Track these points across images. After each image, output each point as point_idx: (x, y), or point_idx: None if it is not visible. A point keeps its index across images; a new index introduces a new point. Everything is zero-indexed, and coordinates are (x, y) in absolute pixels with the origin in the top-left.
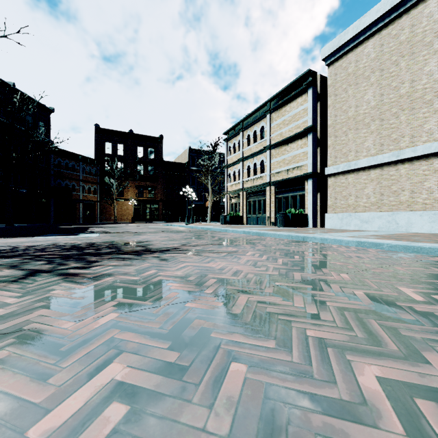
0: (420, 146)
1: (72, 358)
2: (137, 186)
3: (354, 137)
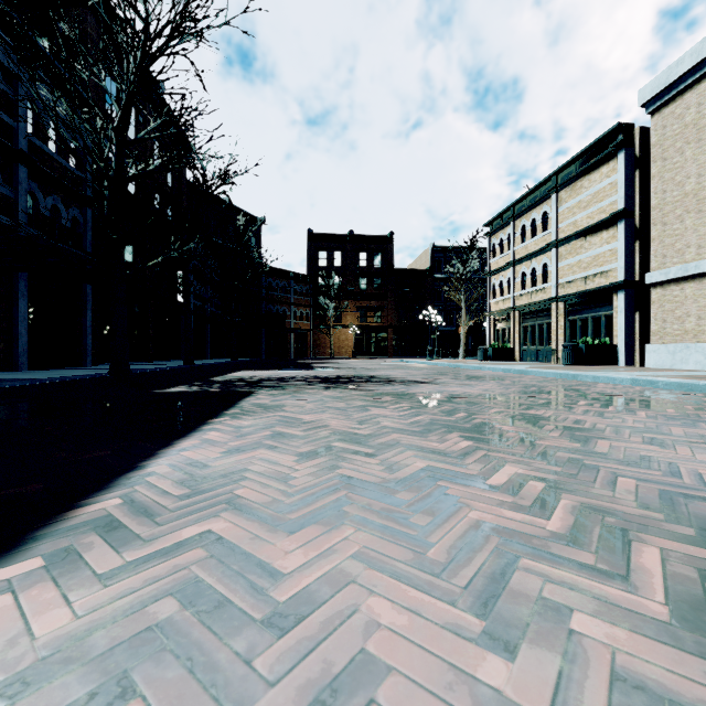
0: None
1: (386, 403)
2: (359, 307)
3: (694, 224)
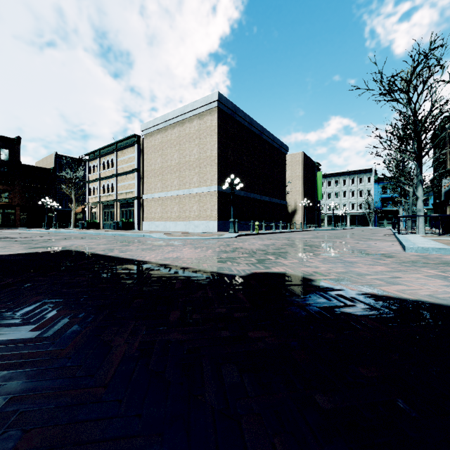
0: (172, 191)
1: None
2: None
3: (154, 180)
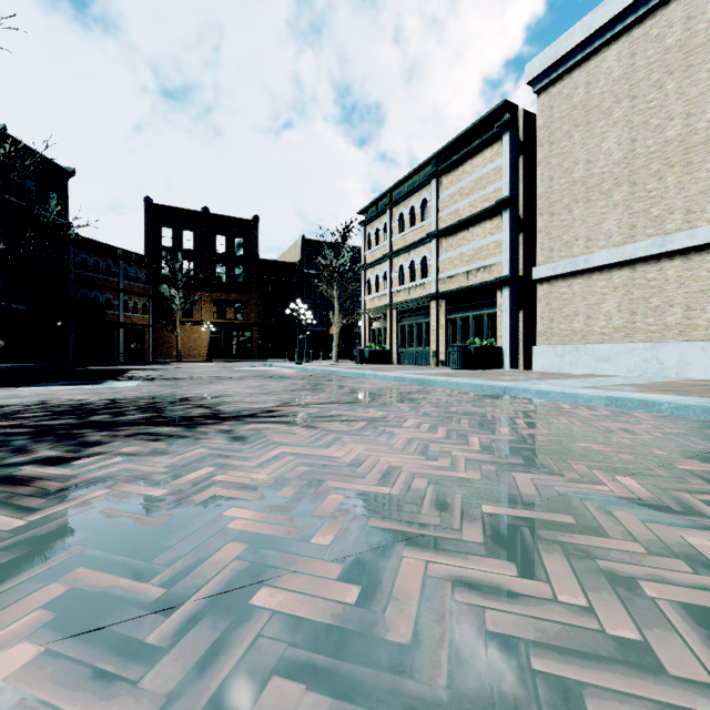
0: (703, 227)
1: None
2: (216, 301)
3: (583, 214)
